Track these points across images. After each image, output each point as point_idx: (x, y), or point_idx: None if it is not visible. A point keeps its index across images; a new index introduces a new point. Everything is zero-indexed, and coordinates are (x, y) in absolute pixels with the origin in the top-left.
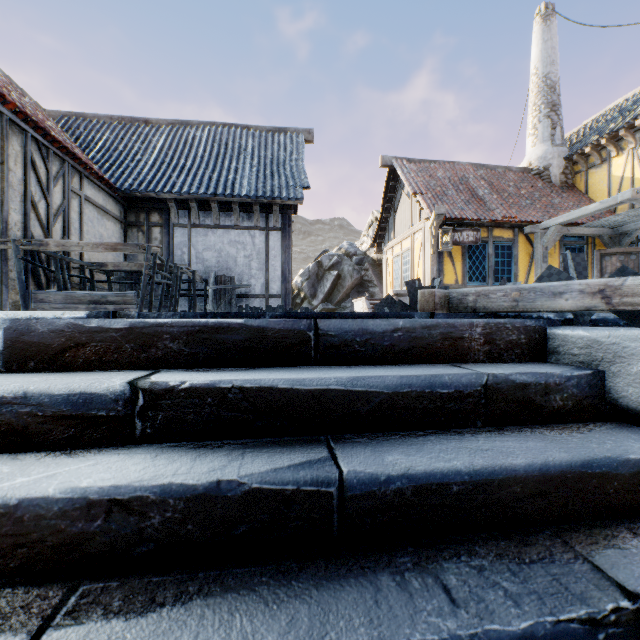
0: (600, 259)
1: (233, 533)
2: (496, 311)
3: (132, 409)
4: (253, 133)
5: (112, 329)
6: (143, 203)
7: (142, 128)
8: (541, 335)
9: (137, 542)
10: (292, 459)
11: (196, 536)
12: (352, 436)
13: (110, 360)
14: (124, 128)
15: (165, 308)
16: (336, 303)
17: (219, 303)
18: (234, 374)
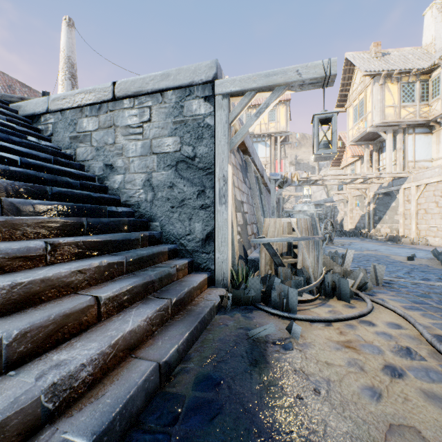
0: None
1: None
2: None
3: None
4: None
5: None
6: None
7: None
8: (8, 106)
9: None
10: None
11: None
12: None
13: None
14: None
15: None
16: None
17: None
18: None
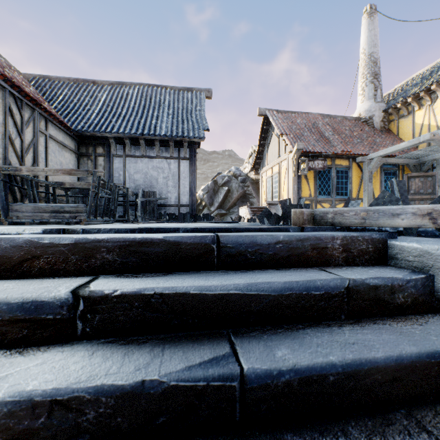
0: (407, 180)
1: (155, 423)
2: (349, 226)
3: (74, 313)
4: (169, 91)
5: (61, 244)
6: (91, 140)
7: (91, 87)
8: (383, 245)
9: (75, 434)
10: (202, 355)
11: (124, 427)
12: (247, 330)
13: (59, 268)
14: (78, 86)
15: (107, 214)
16: (227, 209)
17: (145, 210)
18: (156, 281)
